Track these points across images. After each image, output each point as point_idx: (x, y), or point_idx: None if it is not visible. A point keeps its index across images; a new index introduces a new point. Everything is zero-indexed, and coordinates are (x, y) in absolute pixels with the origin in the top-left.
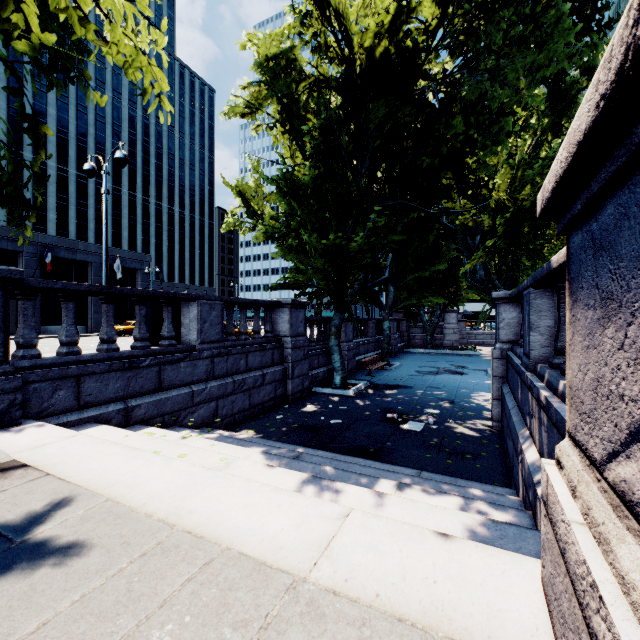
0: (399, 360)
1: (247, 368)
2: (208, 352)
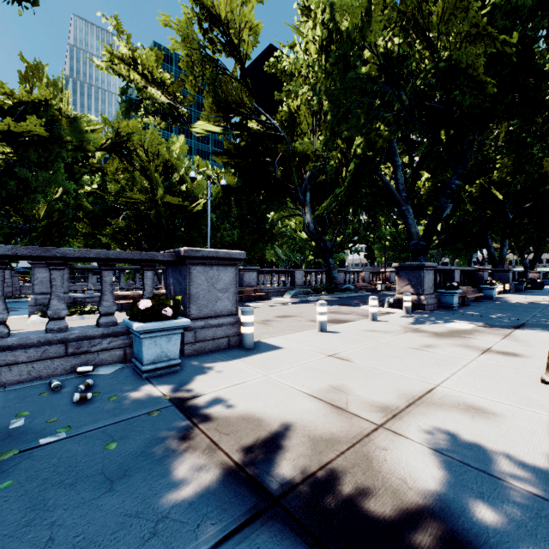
0: None
1: None
2: None
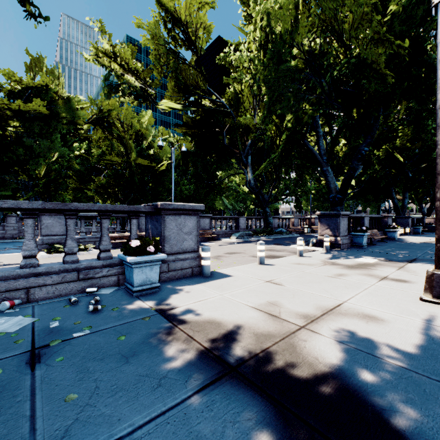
0: None
1: None
2: None
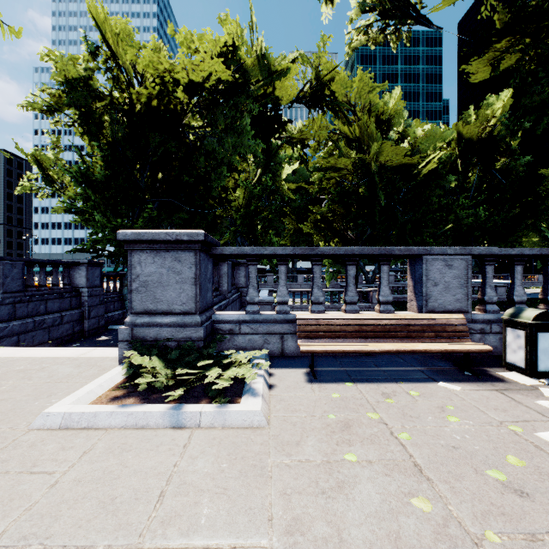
0: None
1: (47, 311)
2: (10, 300)
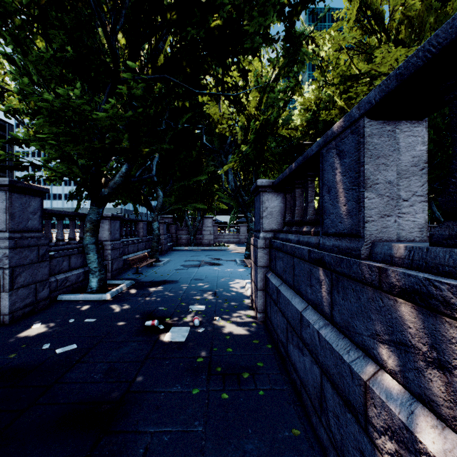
0: (168, 256)
1: None
2: None
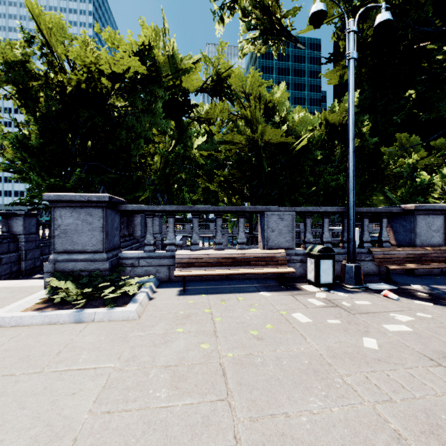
0: None
1: None
2: None
